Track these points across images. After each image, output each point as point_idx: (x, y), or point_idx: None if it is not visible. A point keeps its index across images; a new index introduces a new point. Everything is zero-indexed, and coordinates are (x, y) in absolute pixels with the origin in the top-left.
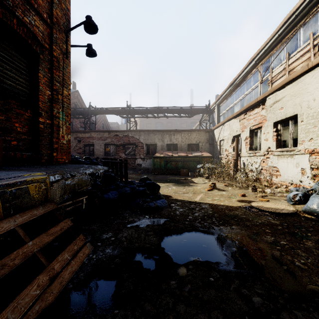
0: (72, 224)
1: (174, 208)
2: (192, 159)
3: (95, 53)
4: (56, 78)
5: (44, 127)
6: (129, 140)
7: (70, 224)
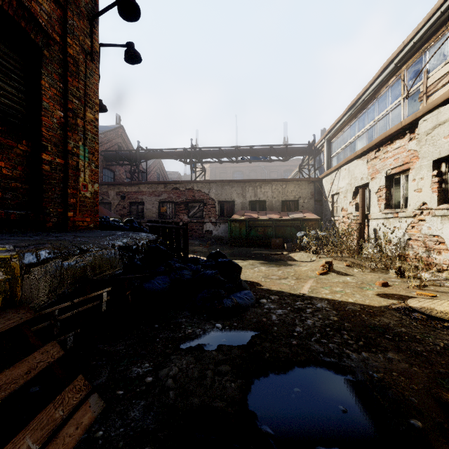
0: (60, 354)
1: (267, 307)
2: (289, 224)
3: (139, 57)
4: (72, 91)
5: (51, 170)
6: (195, 195)
7: (57, 355)
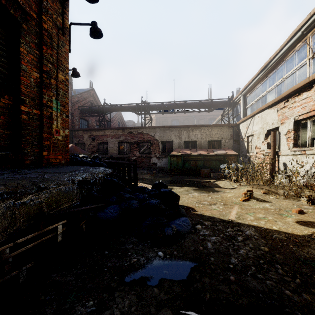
0: None
1: (202, 234)
2: (214, 158)
3: (101, 33)
4: (46, 57)
5: (29, 119)
6: (144, 137)
7: None
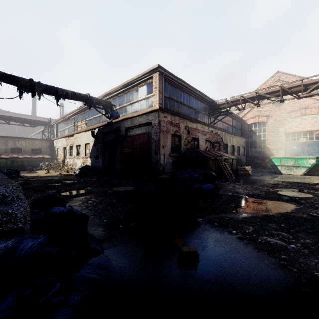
0: None
1: (29, 177)
2: (36, 160)
3: None
4: None
5: None
6: None
7: None
